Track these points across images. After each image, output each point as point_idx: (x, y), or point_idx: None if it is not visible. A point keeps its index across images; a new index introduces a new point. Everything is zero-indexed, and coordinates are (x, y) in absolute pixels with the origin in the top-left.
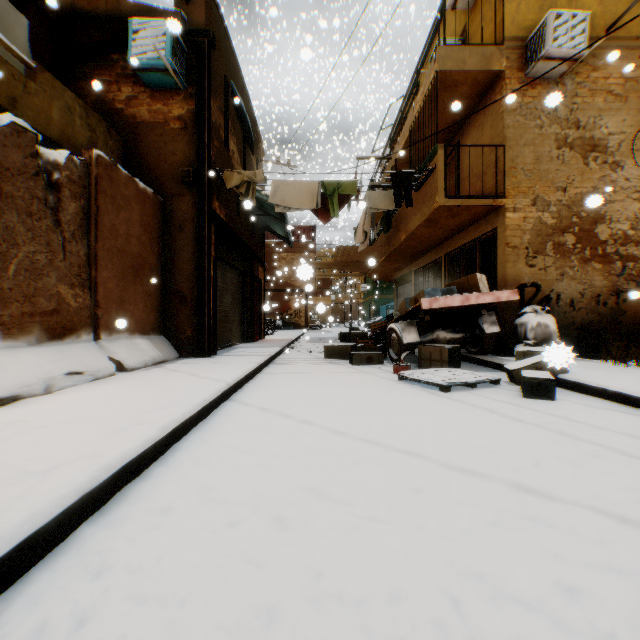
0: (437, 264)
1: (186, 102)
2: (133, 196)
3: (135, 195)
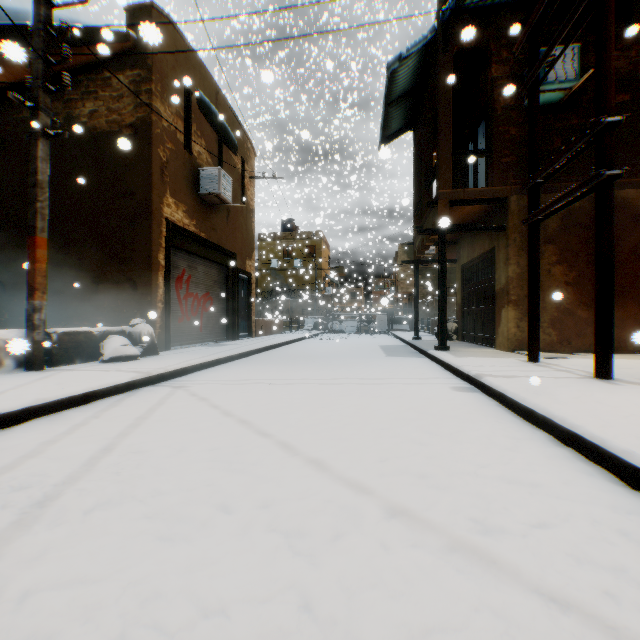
0: None
1: None
2: None
3: None
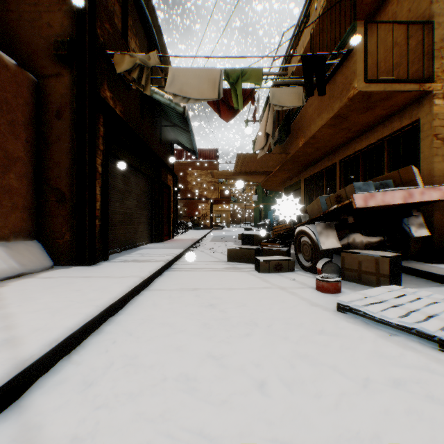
0: (329, 171)
1: None
2: None
3: None
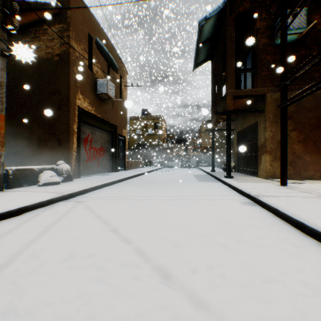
0: None
1: None
2: None
3: None
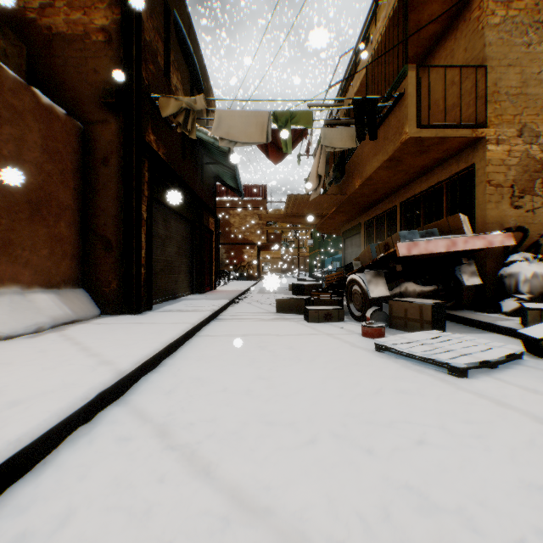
0: (390, 214)
1: (111, 11)
2: (30, 110)
3: (34, 110)
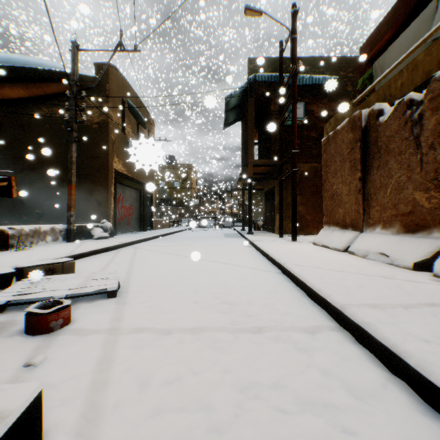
0: None
1: None
2: None
3: None
